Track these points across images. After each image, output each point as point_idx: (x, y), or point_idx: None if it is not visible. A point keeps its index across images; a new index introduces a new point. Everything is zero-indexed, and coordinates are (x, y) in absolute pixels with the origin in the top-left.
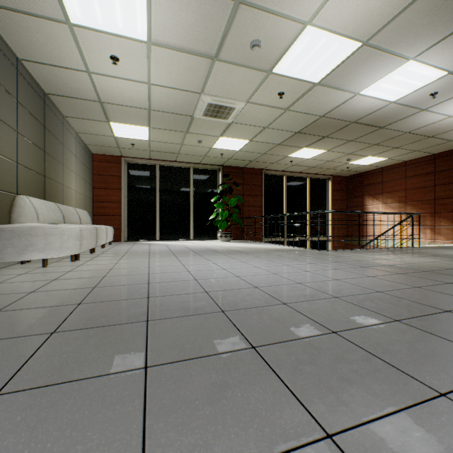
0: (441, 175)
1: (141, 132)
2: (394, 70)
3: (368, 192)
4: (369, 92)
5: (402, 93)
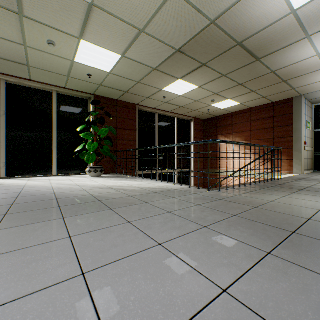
0: (278, 119)
1: None
2: None
3: (221, 132)
4: None
5: None
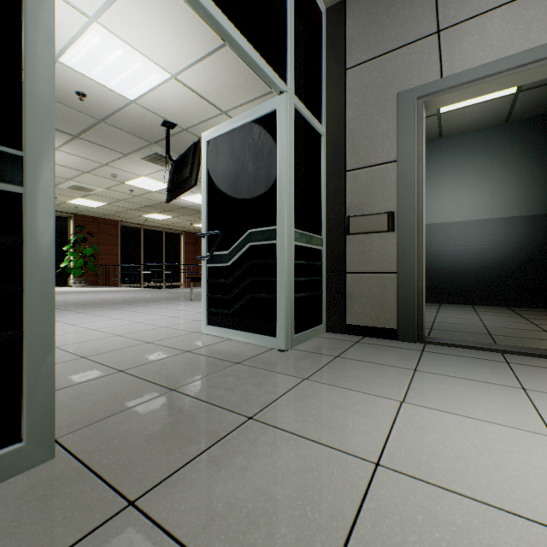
0: None
1: None
2: (194, 195)
3: None
4: (186, 199)
5: None
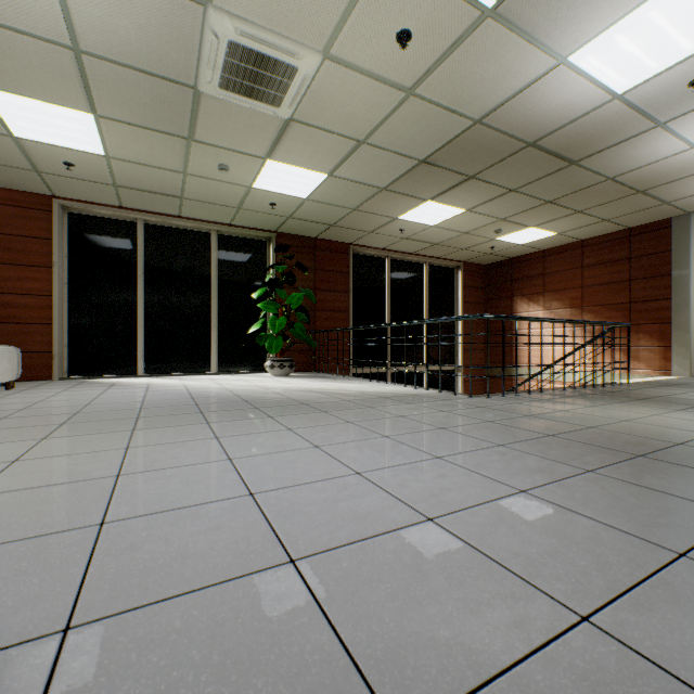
0: (640, 262)
1: (78, 129)
2: None
3: (521, 290)
4: (587, 59)
5: (645, 70)
